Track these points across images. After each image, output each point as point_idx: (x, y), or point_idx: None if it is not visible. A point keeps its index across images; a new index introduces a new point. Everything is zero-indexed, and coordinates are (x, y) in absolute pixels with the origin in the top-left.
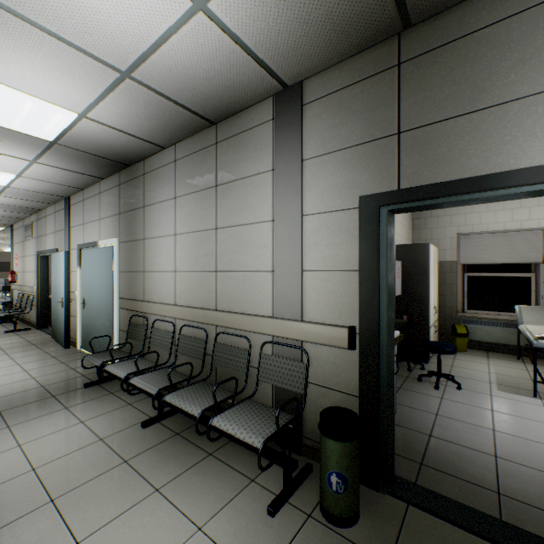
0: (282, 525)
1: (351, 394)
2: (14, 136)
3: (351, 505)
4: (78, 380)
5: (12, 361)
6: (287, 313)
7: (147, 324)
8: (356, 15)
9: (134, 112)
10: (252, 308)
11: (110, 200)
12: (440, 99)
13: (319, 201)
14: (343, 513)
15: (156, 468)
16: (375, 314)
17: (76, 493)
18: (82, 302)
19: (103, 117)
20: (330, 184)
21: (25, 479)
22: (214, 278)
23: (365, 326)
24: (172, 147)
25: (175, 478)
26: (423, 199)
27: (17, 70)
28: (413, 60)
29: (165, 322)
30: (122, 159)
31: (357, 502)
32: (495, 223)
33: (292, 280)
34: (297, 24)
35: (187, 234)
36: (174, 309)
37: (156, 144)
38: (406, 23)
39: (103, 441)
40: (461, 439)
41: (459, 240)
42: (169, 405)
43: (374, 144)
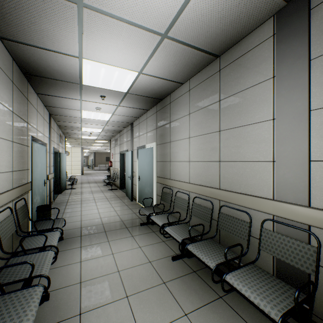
0: None
1: None
2: (111, 93)
3: None
4: (137, 220)
5: (110, 205)
6: (291, 198)
7: (172, 193)
8: None
9: (167, 62)
10: (251, 190)
11: (151, 121)
12: None
13: None
14: None
15: (183, 295)
16: None
17: (138, 296)
18: (138, 177)
19: (150, 71)
20: None
21: (114, 276)
22: (218, 166)
23: None
24: (187, 82)
25: (197, 309)
26: None
27: (111, 53)
28: None
29: (182, 193)
30: (158, 96)
31: None
32: None
33: (297, 169)
34: None
35: (197, 136)
36: (189, 186)
37: (178, 82)
38: None
39: (151, 263)
40: None
41: None
42: (189, 250)
43: None
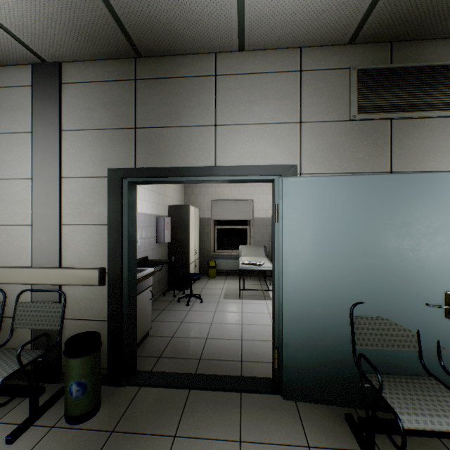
0: (21, 446)
1: (103, 320)
2: None
3: (90, 403)
4: None
5: None
6: (46, 262)
7: None
8: (97, 32)
9: None
10: (8, 260)
11: None
12: (160, 113)
13: (76, 167)
14: (83, 411)
15: None
16: (119, 256)
17: None
18: None
19: None
20: (86, 155)
21: None
22: None
23: (112, 267)
24: None
25: None
26: (150, 177)
27: None
28: (144, 81)
29: None
30: None
31: (96, 399)
32: (231, 194)
33: (51, 232)
34: (41, 16)
35: None
36: None
37: None
38: (139, 53)
39: None
40: (191, 334)
41: (212, 204)
42: None
43: (119, 132)
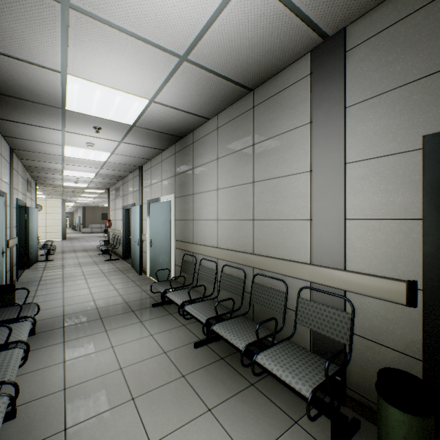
0: None
1: (410, 356)
2: (109, 124)
3: None
4: (148, 300)
5: (108, 282)
6: (327, 261)
7: (195, 261)
8: None
9: (188, 91)
10: (288, 253)
11: (168, 165)
12: None
13: (365, 147)
14: None
15: (207, 388)
16: None
17: (148, 396)
18: (150, 242)
19: (165, 100)
20: (380, 128)
21: (115, 376)
22: (251, 225)
23: (431, 282)
24: (214, 117)
25: (223, 402)
26: None
27: (111, 71)
28: None
29: (209, 261)
30: (177, 132)
31: None
32: None
33: (333, 228)
34: None
35: (227, 188)
36: (217, 251)
37: (203, 116)
38: None
39: (166, 354)
40: None
41: None
42: (215, 332)
43: None
